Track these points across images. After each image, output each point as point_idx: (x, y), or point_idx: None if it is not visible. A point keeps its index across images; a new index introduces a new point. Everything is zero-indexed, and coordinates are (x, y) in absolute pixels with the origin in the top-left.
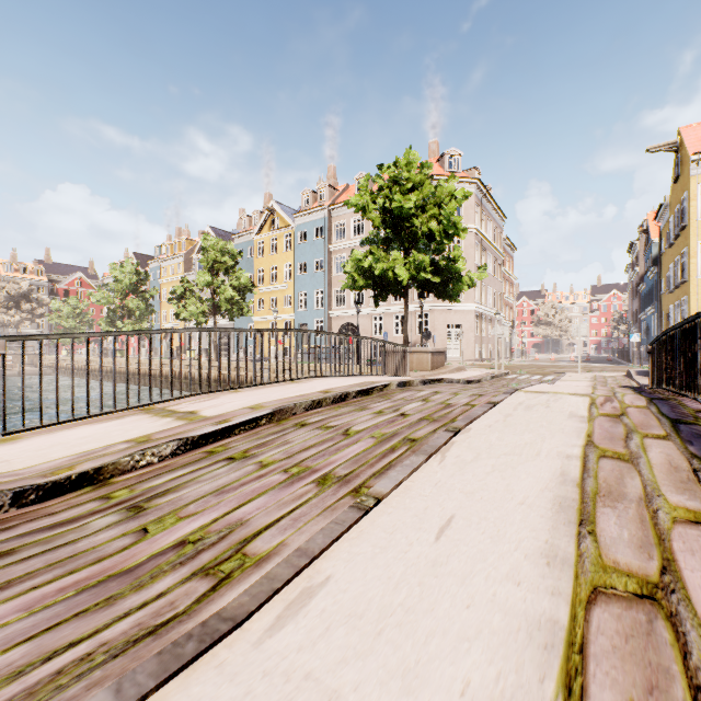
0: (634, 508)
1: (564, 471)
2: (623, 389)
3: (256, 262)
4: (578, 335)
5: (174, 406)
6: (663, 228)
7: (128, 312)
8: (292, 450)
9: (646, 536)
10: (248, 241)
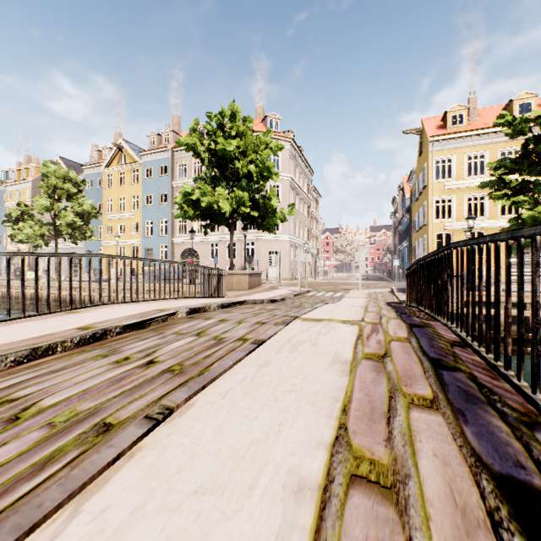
0: None
1: None
2: (388, 310)
3: (106, 192)
4: (359, 261)
5: None
6: (412, 187)
7: None
8: None
9: None
10: (97, 173)
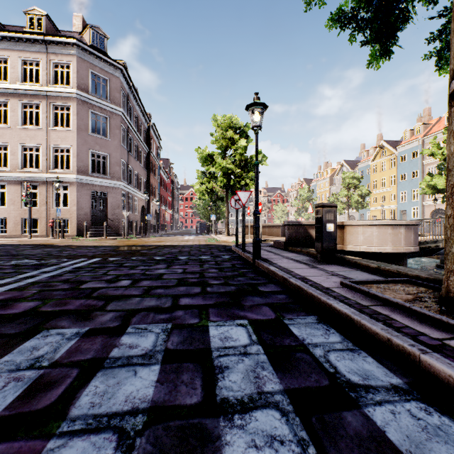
0: None
1: None
2: None
3: (371, 177)
4: None
5: None
6: None
7: (305, 209)
8: None
9: None
10: (366, 165)
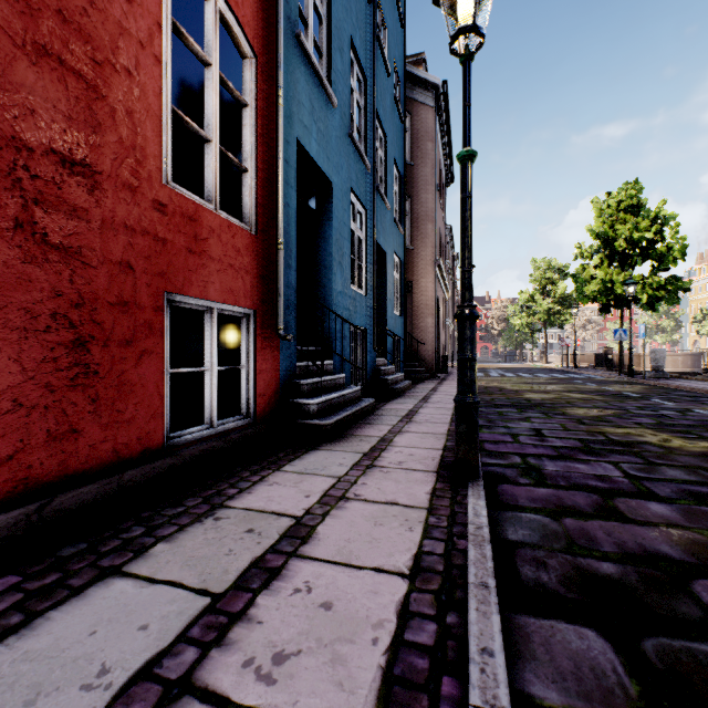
0: None
1: None
2: None
3: None
4: None
5: None
6: None
7: (661, 329)
8: None
9: None
10: None
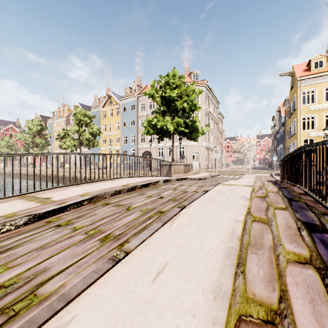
0: (267, 254)
1: (233, 230)
2: (268, 182)
3: (102, 121)
4: (250, 157)
5: (40, 195)
6: (286, 110)
7: (36, 145)
8: (95, 219)
9: (272, 273)
10: (98, 111)
